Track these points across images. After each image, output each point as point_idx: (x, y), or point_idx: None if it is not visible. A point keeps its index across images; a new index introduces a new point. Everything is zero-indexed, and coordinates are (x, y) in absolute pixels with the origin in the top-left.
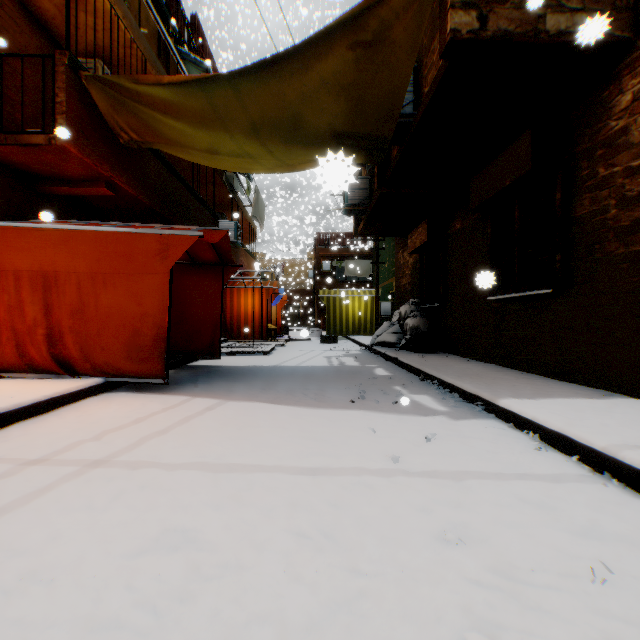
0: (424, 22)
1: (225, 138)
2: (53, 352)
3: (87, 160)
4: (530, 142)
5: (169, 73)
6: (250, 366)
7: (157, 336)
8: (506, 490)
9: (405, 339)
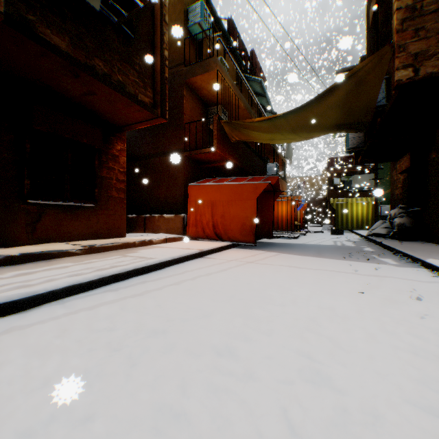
0: (384, 70)
1: (278, 135)
2: (214, 231)
3: (221, 154)
4: None
5: (242, 91)
6: (288, 243)
7: (251, 226)
8: (398, 280)
9: (392, 232)
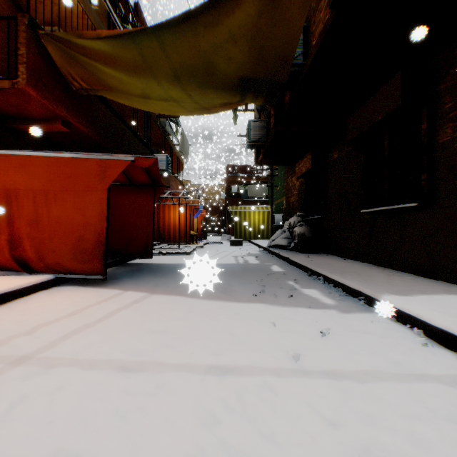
0: None
1: (153, 84)
2: (14, 254)
3: (45, 102)
4: (400, 83)
5: None
6: (175, 264)
7: (97, 241)
8: (410, 396)
9: (294, 243)
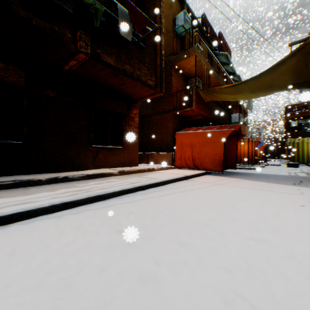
0: None
1: (240, 95)
2: (193, 163)
3: (198, 111)
4: None
5: (212, 63)
6: (248, 172)
7: (220, 160)
8: None
9: None
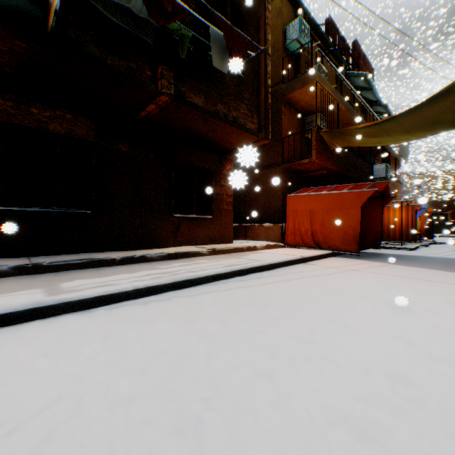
0: None
1: (387, 138)
2: (313, 240)
3: (320, 163)
4: None
5: (342, 90)
6: (400, 254)
7: (354, 235)
8: None
9: None
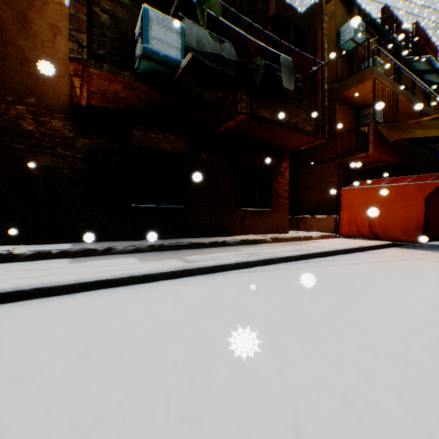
0: None
1: None
2: (369, 231)
3: (377, 156)
4: None
5: (399, 77)
6: None
7: (416, 226)
8: None
9: None
